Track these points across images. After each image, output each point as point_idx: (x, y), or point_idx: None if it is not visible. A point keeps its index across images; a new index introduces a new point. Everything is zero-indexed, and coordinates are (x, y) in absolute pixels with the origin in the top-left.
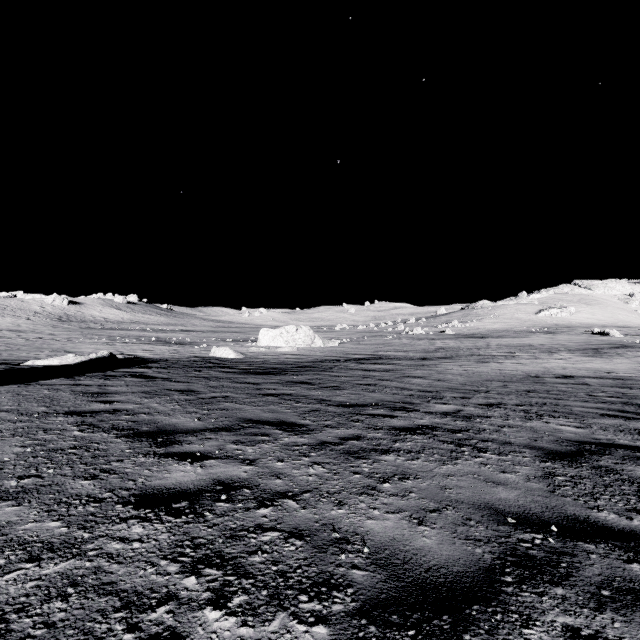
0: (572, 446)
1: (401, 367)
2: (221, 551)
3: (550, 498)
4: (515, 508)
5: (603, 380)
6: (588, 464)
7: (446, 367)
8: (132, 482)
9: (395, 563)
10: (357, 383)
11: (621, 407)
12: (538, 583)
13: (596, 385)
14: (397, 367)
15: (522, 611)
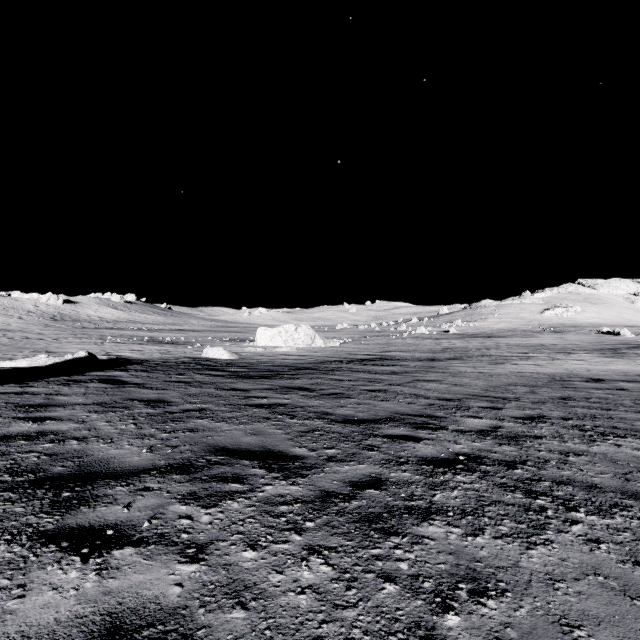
0: None
1: (410, 369)
2: None
3: None
4: None
5: None
6: None
7: (459, 369)
8: None
9: None
10: (364, 389)
11: None
12: None
13: (637, 391)
14: (405, 369)
15: None
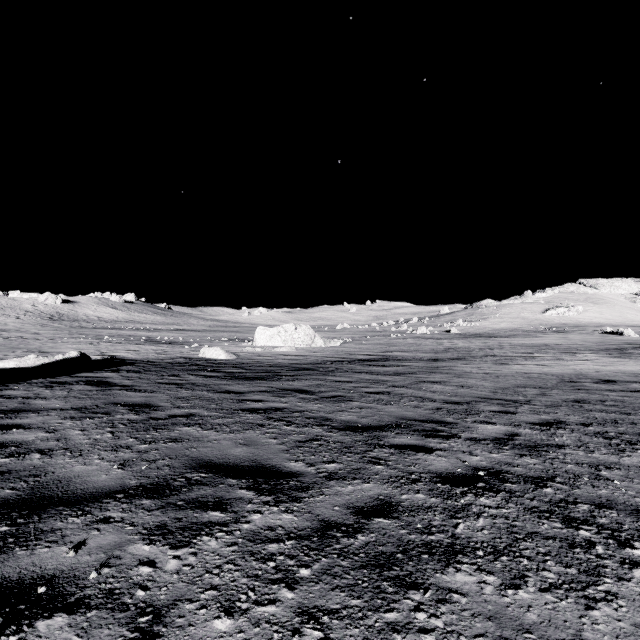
0: None
1: (413, 370)
2: None
3: None
4: None
5: None
6: None
7: (463, 370)
8: None
9: None
10: (366, 391)
11: None
12: None
13: None
14: (408, 370)
15: None
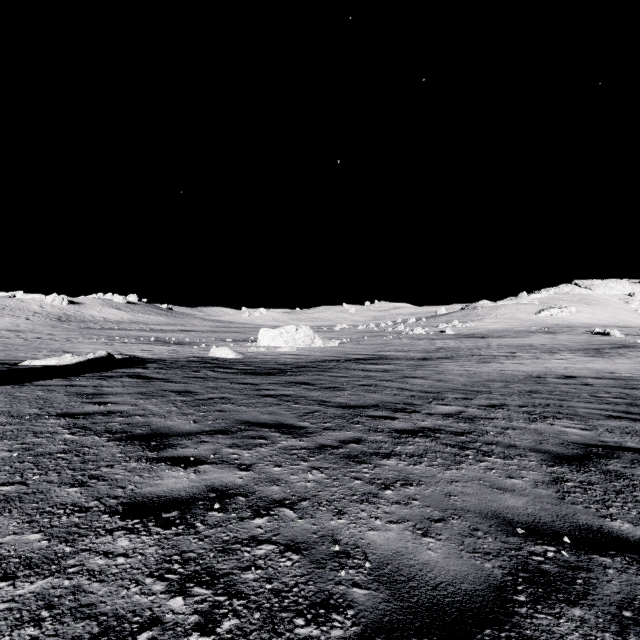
0: (579, 449)
1: (401, 367)
2: (212, 567)
3: (560, 506)
4: (524, 517)
5: (606, 380)
6: (597, 468)
7: (447, 367)
8: (121, 489)
9: (399, 580)
10: (357, 384)
11: (626, 408)
12: (554, 603)
13: (599, 386)
14: (397, 367)
15: (538, 636)
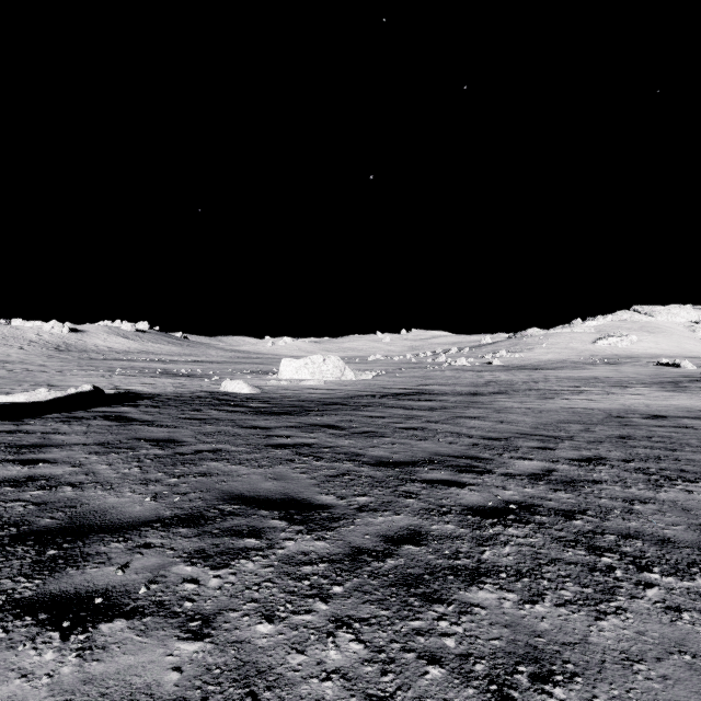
0: None
1: (450, 404)
2: None
3: None
4: None
5: None
6: None
7: (504, 404)
8: None
9: None
10: (399, 427)
11: None
12: None
13: None
14: (445, 404)
15: None
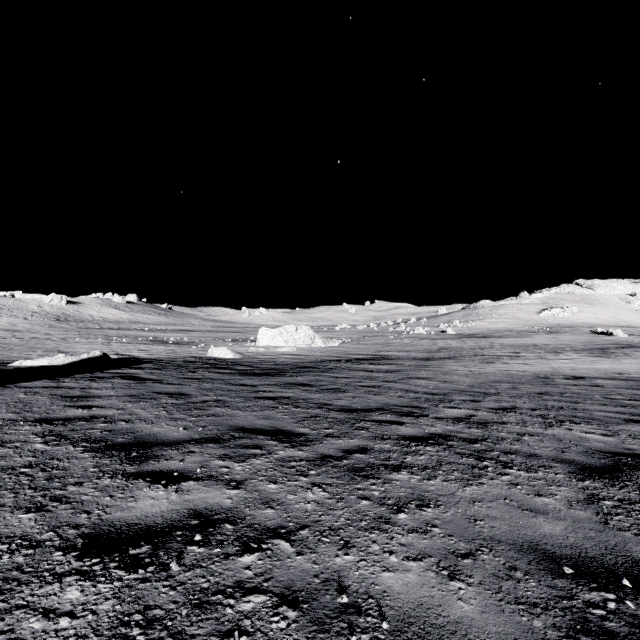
0: (606, 459)
1: (404, 368)
2: (182, 632)
3: (605, 533)
4: (567, 549)
5: (616, 381)
6: (632, 483)
7: (451, 368)
8: (85, 515)
9: None
10: (359, 385)
11: None
12: None
13: (610, 387)
14: (400, 368)
15: None
